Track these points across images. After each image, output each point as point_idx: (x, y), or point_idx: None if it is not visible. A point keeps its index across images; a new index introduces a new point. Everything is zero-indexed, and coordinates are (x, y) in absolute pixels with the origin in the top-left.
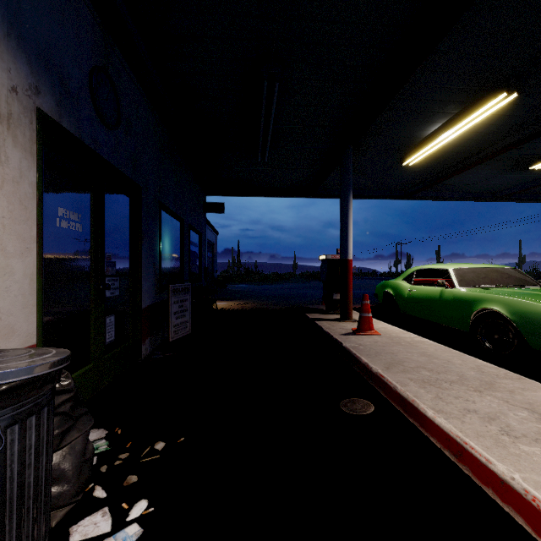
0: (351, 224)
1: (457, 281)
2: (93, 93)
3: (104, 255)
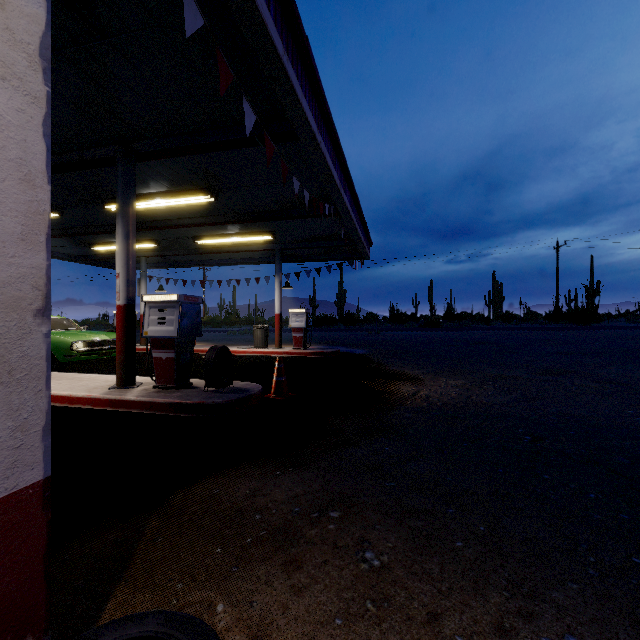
0: None
1: None
2: None
3: None
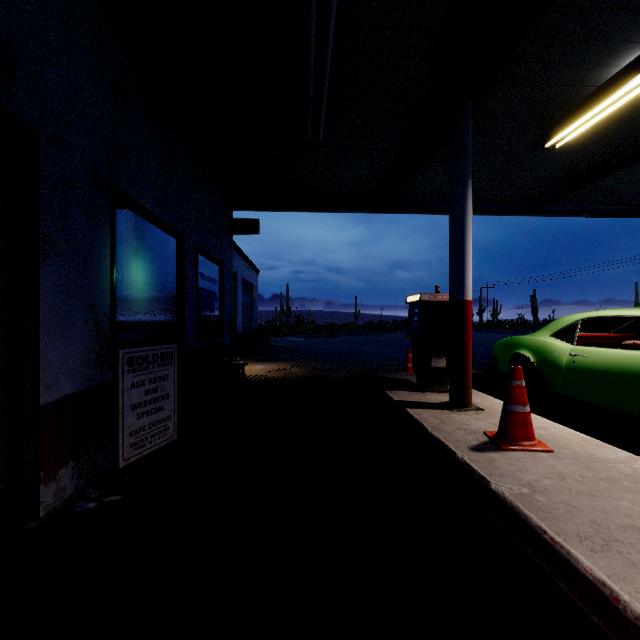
0: (470, 238)
1: None
2: None
3: None
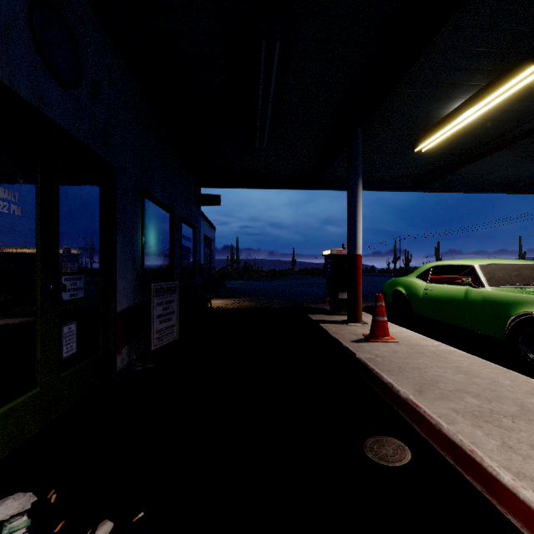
0: (360, 215)
1: (486, 279)
2: (34, 31)
3: (58, 248)
